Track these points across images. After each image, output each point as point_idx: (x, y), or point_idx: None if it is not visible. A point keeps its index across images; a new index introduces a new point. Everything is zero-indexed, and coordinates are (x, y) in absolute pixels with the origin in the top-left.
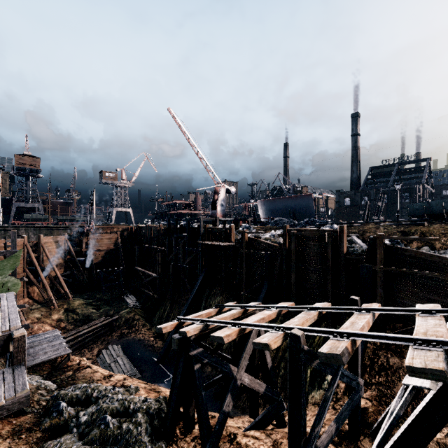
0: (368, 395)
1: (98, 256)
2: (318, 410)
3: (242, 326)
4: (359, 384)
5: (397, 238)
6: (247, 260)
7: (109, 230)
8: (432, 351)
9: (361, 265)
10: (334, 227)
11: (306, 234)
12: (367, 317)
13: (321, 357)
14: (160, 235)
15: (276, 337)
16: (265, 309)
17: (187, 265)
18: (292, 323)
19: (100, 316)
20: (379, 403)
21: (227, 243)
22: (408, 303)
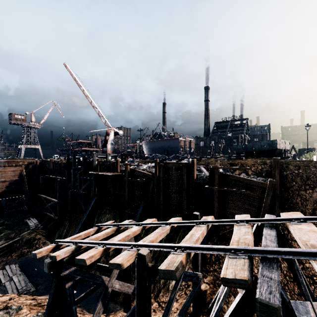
0: (208, 280)
1: (2, 186)
2: (163, 312)
3: (107, 246)
4: (199, 278)
5: (226, 168)
6: (129, 185)
7: (14, 164)
8: (241, 259)
9: (205, 187)
10: (190, 160)
11: (170, 166)
12: (203, 229)
13: (160, 273)
14: (62, 167)
15: (130, 255)
16: (133, 226)
17: (83, 191)
18: (148, 239)
19: (0, 239)
20: (214, 285)
21: (114, 173)
22: (233, 211)
